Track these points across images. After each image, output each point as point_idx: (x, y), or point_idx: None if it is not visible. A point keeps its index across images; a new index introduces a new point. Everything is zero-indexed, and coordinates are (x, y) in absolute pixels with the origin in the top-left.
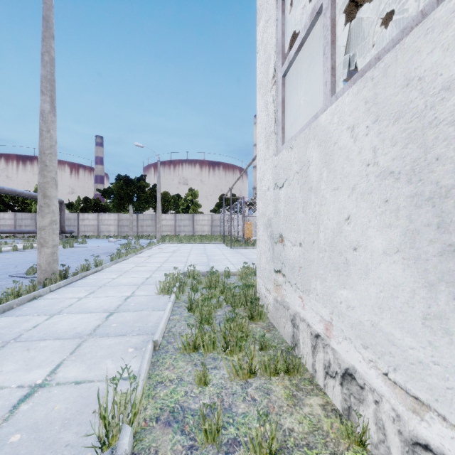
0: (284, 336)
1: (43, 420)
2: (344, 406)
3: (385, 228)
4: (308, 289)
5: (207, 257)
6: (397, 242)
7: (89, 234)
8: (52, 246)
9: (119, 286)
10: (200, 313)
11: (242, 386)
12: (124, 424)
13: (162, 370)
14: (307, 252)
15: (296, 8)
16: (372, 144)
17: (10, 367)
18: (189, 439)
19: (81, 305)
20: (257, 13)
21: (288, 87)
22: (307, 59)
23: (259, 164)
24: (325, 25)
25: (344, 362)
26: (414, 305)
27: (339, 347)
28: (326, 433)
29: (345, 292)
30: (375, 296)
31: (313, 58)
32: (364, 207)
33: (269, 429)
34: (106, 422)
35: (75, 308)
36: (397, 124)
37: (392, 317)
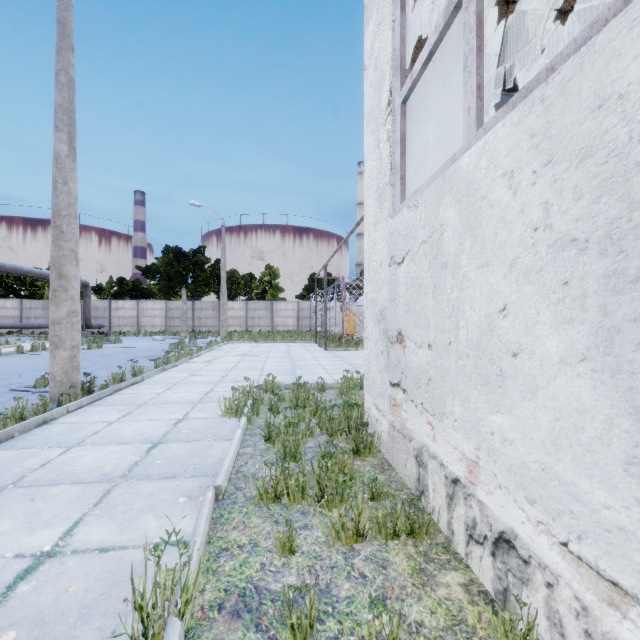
0: (404, 479)
1: (51, 608)
2: (497, 587)
3: (564, 324)
4: (442, 412)
5: (292, 362)
6: (583, 346)
7: (126, 330)
8: (70, 347)
9: (166, 404)
10: (283, 444)
11: (345, 555)
12: (170, 616)
13: (228, 530)
14: (440, 358)
15: (421, 6)
16: (542, 198)
17: (5, 526)
18: (268, 638)
19: (111, 432)
20: (365, 12)
21: (410, 118)
22: (437, 78)
23: (368, 230)
24: (468, 25)
25: (497, 523)
26: (611, 441)
27: (490, 499)
28: (472, 629)
29: (499, 418)
30: (547, 426)
31: (445, 77)
32: (529, 292)
33: (386, 622)
34: (143, 615)
35: (103, 438)
36: (583, 166)
37: (574, 458)
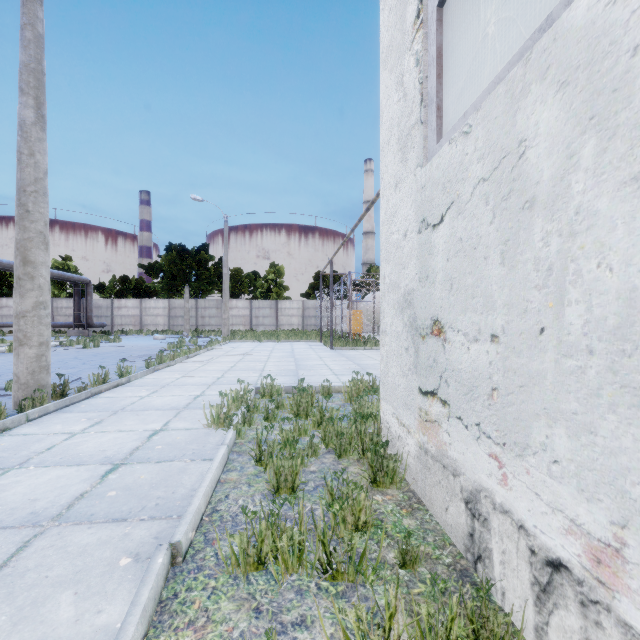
0: (444, 527)
1: None
2: None
3: None
4: (523, 443)
5: (296, 362)
6: None
7: (128, 329)
8: (38, 344)
9: (146, 410)
10: (276, 472)
11: None
12: None
13: (179, 627)
14: (517, 356)
15: None
16: None
17: None
18: None
19: (68, 448)
20: None
21: (449, 27)
22: None
23: (386, 196)
24: None
25: None
26: None
27: None
28: None
29: None
30: None
31: None
32: None
33: None
34: None
35: (55, 455)
36: None
37: None
